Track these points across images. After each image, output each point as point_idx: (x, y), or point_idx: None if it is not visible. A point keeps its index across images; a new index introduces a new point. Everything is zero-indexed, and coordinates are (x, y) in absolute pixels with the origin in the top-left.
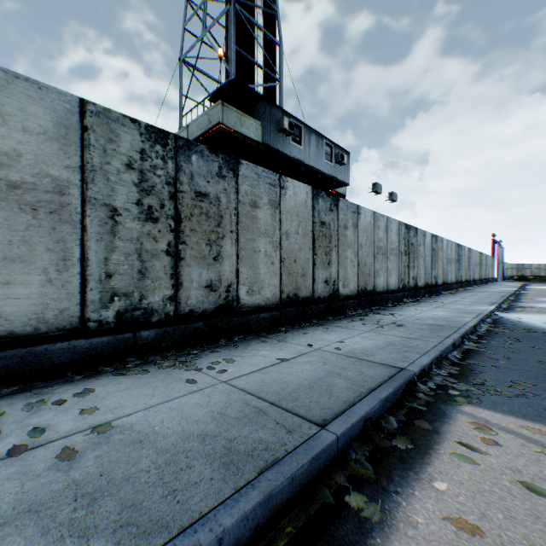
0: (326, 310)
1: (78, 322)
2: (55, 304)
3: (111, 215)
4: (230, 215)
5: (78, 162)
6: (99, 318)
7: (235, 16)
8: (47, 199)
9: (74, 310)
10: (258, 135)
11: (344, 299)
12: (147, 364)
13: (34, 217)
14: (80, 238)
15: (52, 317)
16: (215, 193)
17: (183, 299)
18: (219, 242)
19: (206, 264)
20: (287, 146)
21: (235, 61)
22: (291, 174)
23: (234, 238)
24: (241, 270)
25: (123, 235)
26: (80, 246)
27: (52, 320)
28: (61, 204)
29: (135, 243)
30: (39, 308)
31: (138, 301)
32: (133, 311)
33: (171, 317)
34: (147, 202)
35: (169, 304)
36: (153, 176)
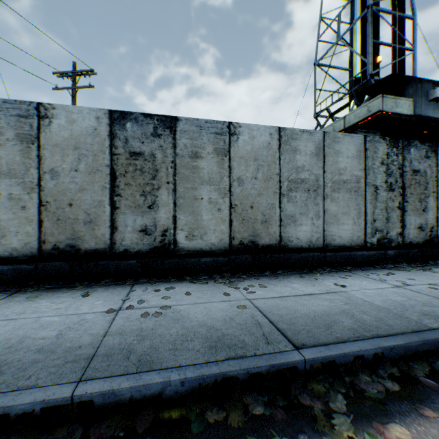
0: None
1: (363, 242)
2: (355, 234)
3: (374, 190)
4: (431, 181)
5: (363, 166)
6: (370, 242)
7: (371, 17)
8: (353, 186)
9: (361, 237)
10: (409, 110)
11: None
12: (395, 268)
13: (349, 194)
14: (363, 202)
15: (354, 239)
16: (422, 169)
17: (405, 234)
18: (425, 200)
19: (417, 213)
20: (436, 110)
21: (371, 52)
22: (435, 132)
23: (433, 196)
24: (438, 217)
25: (378, 199)
26: (363, 206)
27: (354, 241)
28: (357, 187)
29: (383, 203)
30: (351, 235)
31: (385, 234)
32: (383, 240)
33: (399, 245)
34: (388, 181)
35: (398, 237)
36: (391, 166)
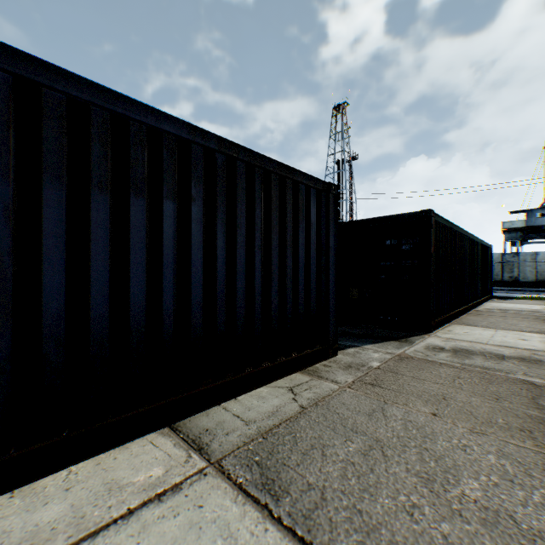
0: (508, 285)
1: None
2: None
3: None
4: None
5: None
6: None
7: None
8: None
9: None
10: (521, 224)
11: (521, 283)
12: None
13: None
14: None
15: None
16: None
17: None
18: None
19: None
20: (544, 221)
21: None
22: None
23: None
24: None
25: None
26: None
27: None
28: None
29: None
30: None
31: None
32: None
33: None
34: None
35: None
36: None
